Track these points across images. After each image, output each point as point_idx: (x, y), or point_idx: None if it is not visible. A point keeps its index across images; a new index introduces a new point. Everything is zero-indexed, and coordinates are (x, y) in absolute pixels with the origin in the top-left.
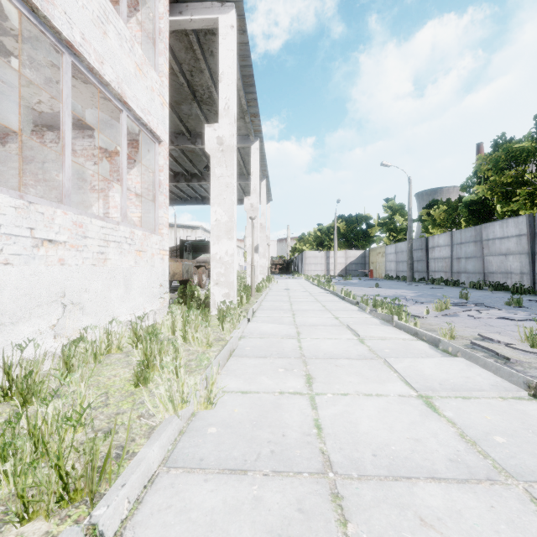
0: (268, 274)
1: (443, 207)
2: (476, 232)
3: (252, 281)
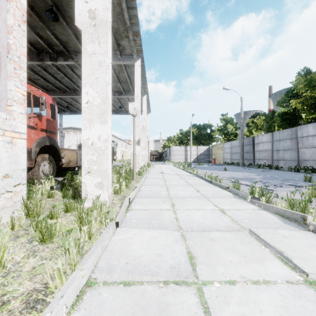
0: (148, 161)
1: (262, 117)
2: (292, 132)
3: (134, 167)
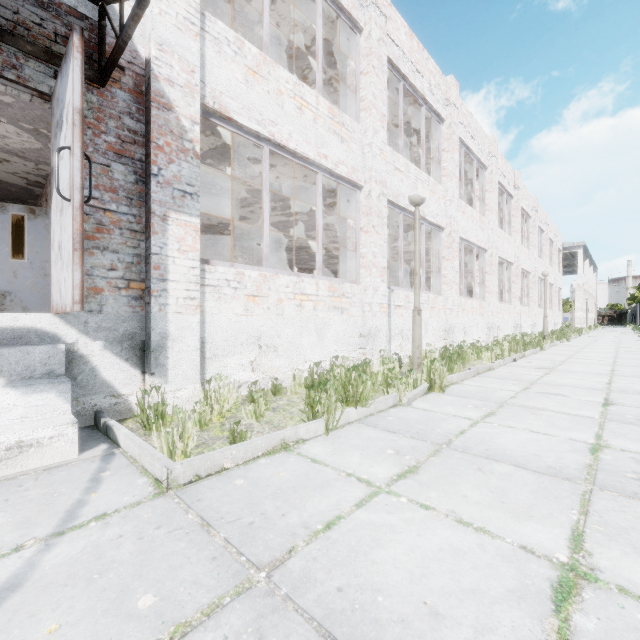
0: (594, 324)
1: None
2: None
3: (586, 325)
